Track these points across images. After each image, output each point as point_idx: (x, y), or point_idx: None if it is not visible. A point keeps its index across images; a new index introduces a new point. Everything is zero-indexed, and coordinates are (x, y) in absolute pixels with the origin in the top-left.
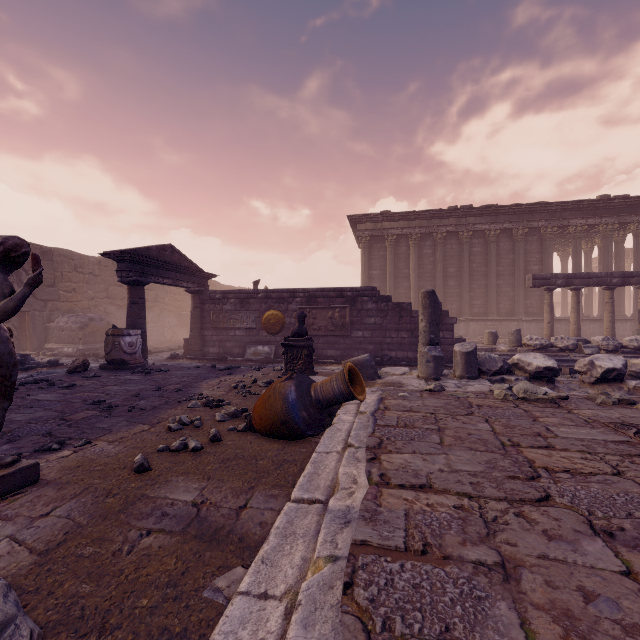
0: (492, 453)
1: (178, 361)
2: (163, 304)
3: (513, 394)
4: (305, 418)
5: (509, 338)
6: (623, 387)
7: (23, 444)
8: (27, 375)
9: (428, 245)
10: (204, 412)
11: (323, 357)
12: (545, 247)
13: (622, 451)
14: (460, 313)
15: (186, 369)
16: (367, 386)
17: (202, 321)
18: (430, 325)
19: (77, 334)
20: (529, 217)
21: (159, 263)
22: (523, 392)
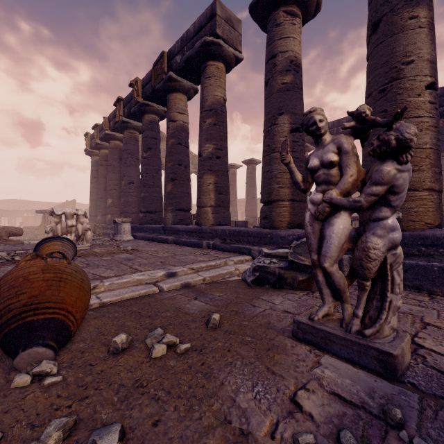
0: None
1: None
2: None
3: None
4: None
5: None
6: None
7: None
8: None
9: None
10: None
11: None
12: None
13: None
14: None
15: None
16: None
17: None
18: None
19: None
20: None
21: None
22: None
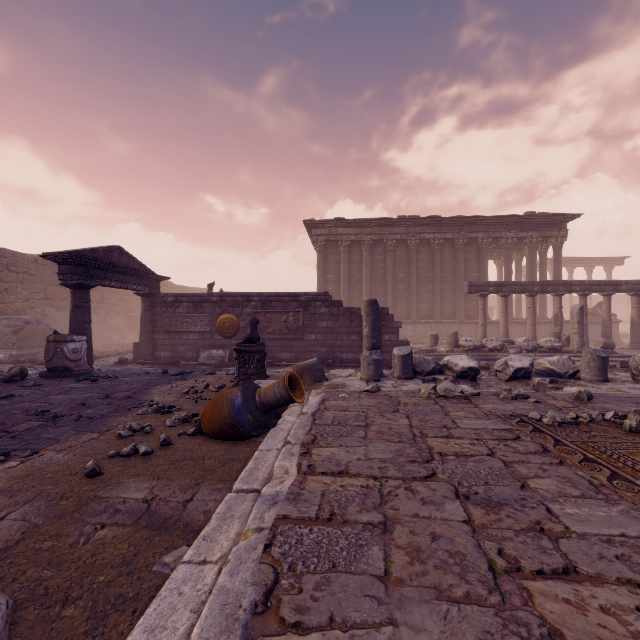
0: (403, 443)
1: (127, 366)
2: (110, 305)
3: (435, 392)
4: (250, 420)
5: (448, 340)
6: (530, 383)
7: None
8: None
9: (379, 251)
10: (155, 418)
11: (278, 360)
12: (482, 256)
13: (502, 437)
14: (408, 316)
15: (136, 375)
16: (314, 388)
17: (153, 325)
18: (372, 331)
19: (10, 338)
20: (468, 228)
21: (106, 265)
22: (443, 391)
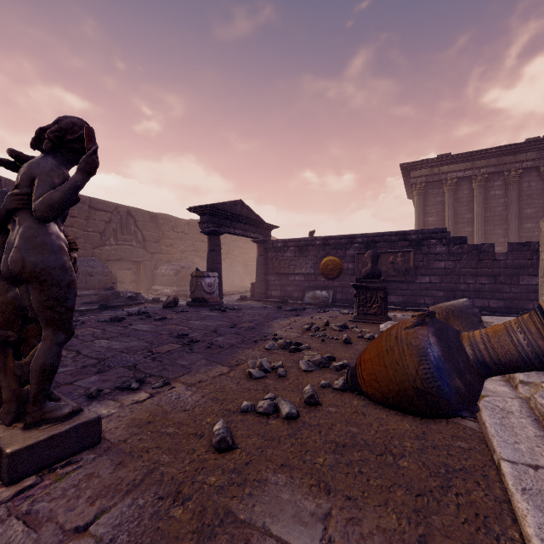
0: None
1: (246, 302)
2: (233, 256)
3: None
4: (459, 390)
5: None
6: None
7: (109, 377)
8: (138, 308)
9: (497, 185)
10: (283, 356)
11: None
12: None
13: None
14: None
15: (255, 308)
16: None
17: (266, 267)
18: None
19: (173, 279)
20: None
21: (232, 215)
22: None
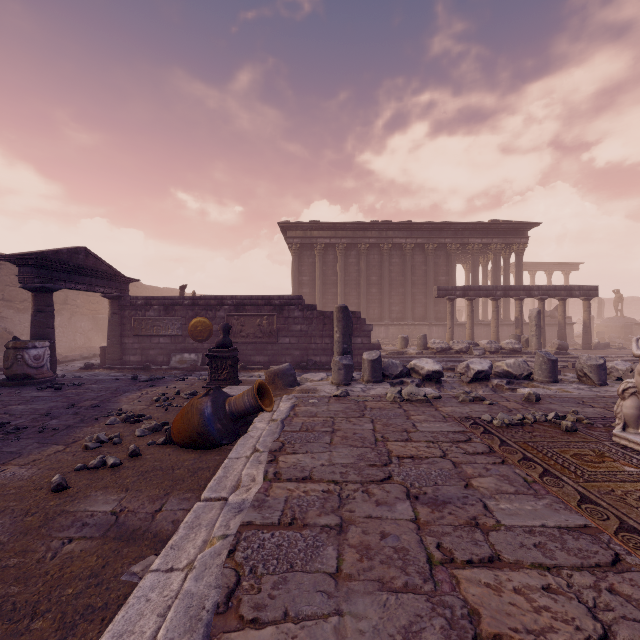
0: (365, 448)
1: (93, 371)
2: (74, 307)
3: (400, 396)
4: (220, 429)
5: (418, 342)
6: (489, 385)
7: None
8: None
9: (353, 255)
10: (123, 428)
11: (251, 363)
12: (450, 261)
13: (455, 439)
14: (381, 318)
15: (103, 382)
16: (286, 393)
17: (122, 328)
18: (343, 336)
19: None
20: (438, 234)
21: (71, 268)
22: (408, 395)
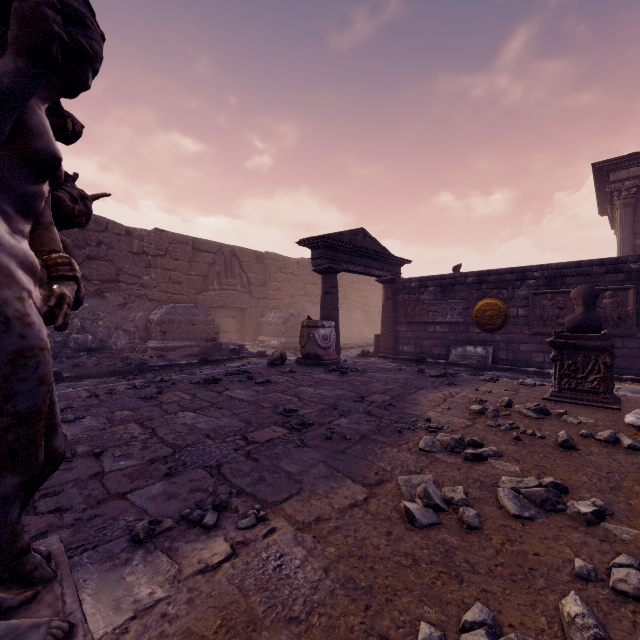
0: None
1: (369, 359)
2: (350, 301)
3: None
4: None
5: None
6: None
7: (178, 487)
8: (241, 364)
9: None
10: (457, 470)
11: None
12: None
13: None
14: None
15: (386, 371)
16: None
17: (394, 314)
18: None
19: (280, 328)
20: None
21: (351, 248)
22: None
